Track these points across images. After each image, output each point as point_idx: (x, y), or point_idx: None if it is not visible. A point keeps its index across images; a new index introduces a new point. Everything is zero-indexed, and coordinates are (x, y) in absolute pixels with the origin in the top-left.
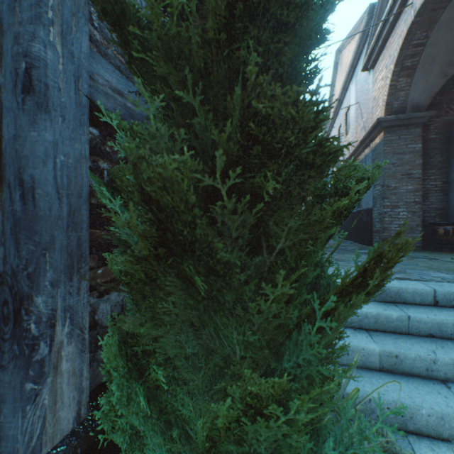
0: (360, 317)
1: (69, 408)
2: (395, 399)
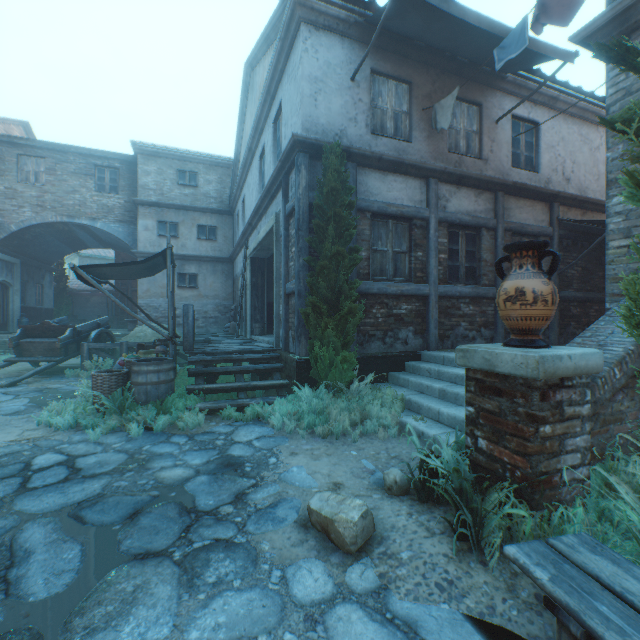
0: (455, 376)
1: (304, 352)
2: (419, 400)
